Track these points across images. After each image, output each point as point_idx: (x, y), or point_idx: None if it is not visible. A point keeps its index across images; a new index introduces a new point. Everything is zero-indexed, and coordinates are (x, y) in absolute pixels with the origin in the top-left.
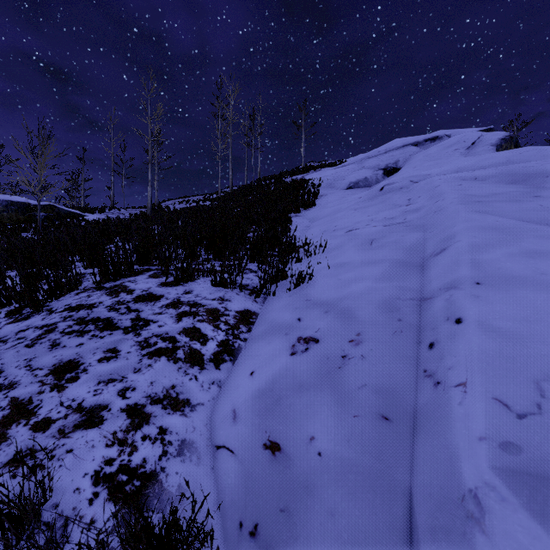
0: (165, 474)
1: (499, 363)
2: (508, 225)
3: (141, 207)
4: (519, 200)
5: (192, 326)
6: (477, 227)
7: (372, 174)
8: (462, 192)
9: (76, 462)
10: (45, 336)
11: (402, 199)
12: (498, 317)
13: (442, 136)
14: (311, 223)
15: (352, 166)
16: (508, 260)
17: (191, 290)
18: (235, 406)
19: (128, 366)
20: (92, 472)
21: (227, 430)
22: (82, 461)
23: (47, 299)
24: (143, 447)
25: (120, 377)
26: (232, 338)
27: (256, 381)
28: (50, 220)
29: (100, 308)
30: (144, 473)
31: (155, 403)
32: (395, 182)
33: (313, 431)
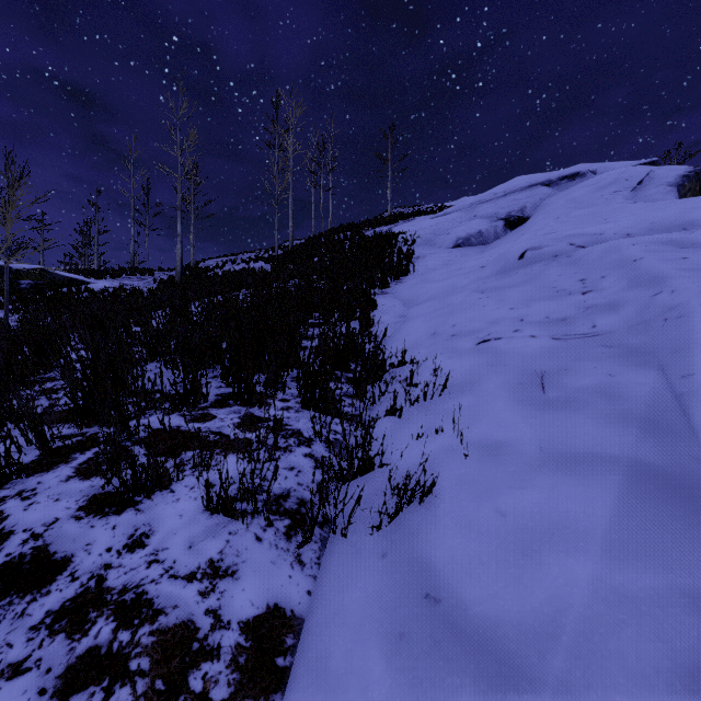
0: None
1: None
2: None
3: (171, 269)
4: None
5: None
6: None
7: (489, 225)
8: None
9: None
10: None
11: (568, 279)
12: None
13: (584, 172)
14: (407, 308)
15: (459, 214)
16: None
17: (147, 533)
18: None
19: None
20: None
21: None
22: None
23: None
24: None
25: None
26: None
27: None
28: (38, 290)
29: None
30: None
31: None
32: (544, 245)
33: None
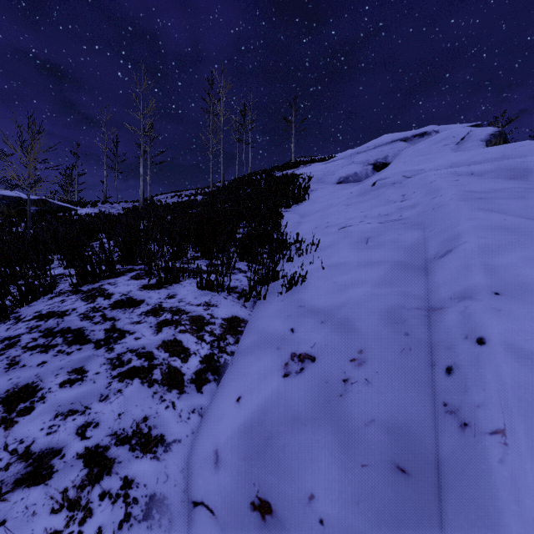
0: None
1: None
2: (518, 224)
3: (133, 201)
4: (524, 197)
5: (173, 338)
6: (484, 226)
7: (362, 169)
8: (461, 187)
9: None
10: (3, 352)
11: (396, 195)
12: (528, 338)
13: (430, 131)
14: (302, 218)
15: (342, 161)
16: (526, 266)
17: (174, 294)
18: (218, 446)
19: (94, 392)
20: None
21: (207, 480)
22: None
23: (17, 305)
24: (100, 509)
25: (83, 408)
26: (217, 351)
27: (243, 411)
28: (42, 214)
29: (73, 317)
30: None
31: (121, 443)
32: (388, 177)
33: (312, 487)
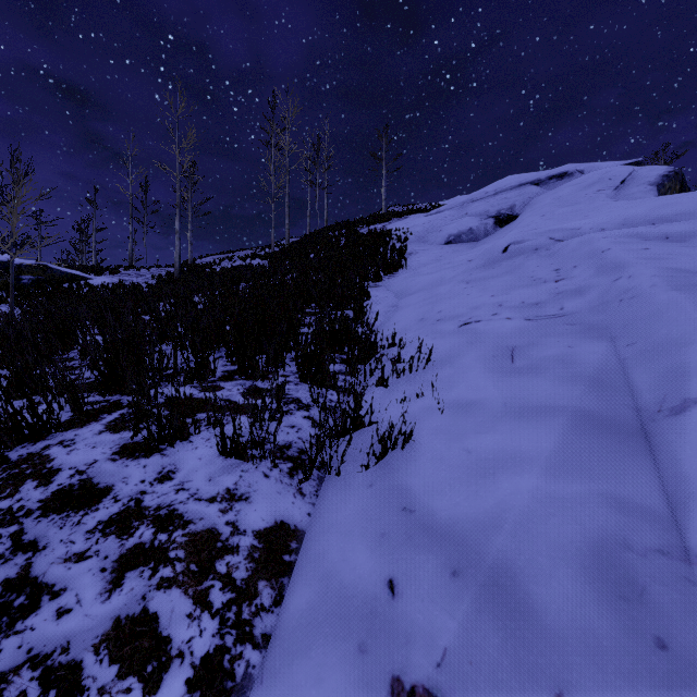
0: None
1: None
2: None
3: (168, 266)
4: None
5: (140, 608)
6: None
7: (479, 223)
8: (660, 263)
9: None
10: None
11: (544, 269)
12: None
13: (572, 172)
14: (398, 299)
15: (451, 212)
16: None
17: (173, 470)
18: None
19: None
20: None
21: None
22: None
23: None
24: None
25: None
26: (233, 639)
27: None
28: (39, 285)
29: None
30: None
31: None
32: (526, 240)
33: None
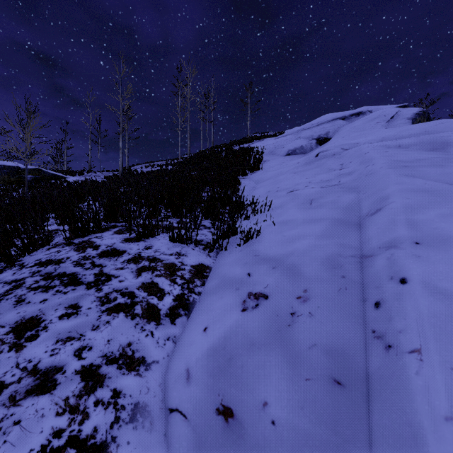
0: (116, 445)
1: (452, 329)
2: (436, 188)
3: (114, 170)
4: (442, 165)
5: (151, 280)
6: (408, 189)
7: (307, 143)
8: (389, 158)
9: (22, 436)
10: (11, 292)
11: (335, 164)
12: (442, 278)
13: (365, 111)
14: (257, 184)
15: (290, 136)
16: (442, 221)
17: (151, 246)
18: (189, 365)
19: (87, 323)
20: (38, 447)
21: (180, 392)
22: (29, 435)
23: (20, 254)
24: (95, 413)
25: (78, 335)
26: (187, 292)
27: (209, 338)
28: (37, 181)
29: (67, 264)
30: (94, 445)
31: (110, 363)
32: (329, 150)
33: (265, 396)
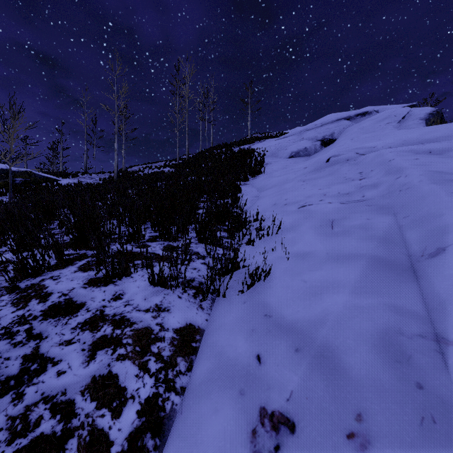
0: None
1: None
2: None
3: (110, 172)
4: None
5: (107, 371)
6: None
7: (311, 144)
8: (425, 167)
9: None
10: None
11: (352, 172)
12: None
13: (371, 111)
14: (259, 192)
15: (293, 137)
16: None
17: (122, 293)
18: None
19: None
20: None
21: None
22: None
23: None
24: None
25: None
26: (163, 389)
27: None
28: (27, 184)
29: None
30: None
31: None
32: (341, 154)
33: None
